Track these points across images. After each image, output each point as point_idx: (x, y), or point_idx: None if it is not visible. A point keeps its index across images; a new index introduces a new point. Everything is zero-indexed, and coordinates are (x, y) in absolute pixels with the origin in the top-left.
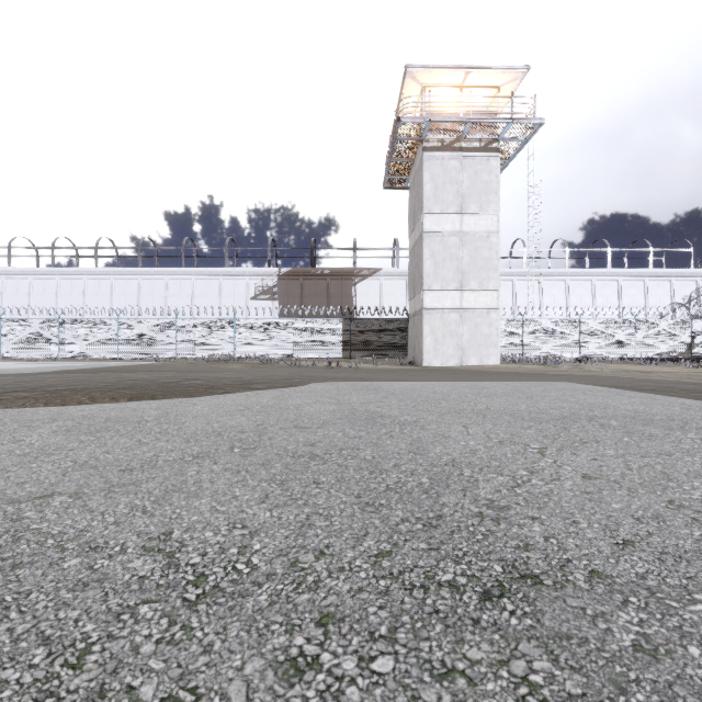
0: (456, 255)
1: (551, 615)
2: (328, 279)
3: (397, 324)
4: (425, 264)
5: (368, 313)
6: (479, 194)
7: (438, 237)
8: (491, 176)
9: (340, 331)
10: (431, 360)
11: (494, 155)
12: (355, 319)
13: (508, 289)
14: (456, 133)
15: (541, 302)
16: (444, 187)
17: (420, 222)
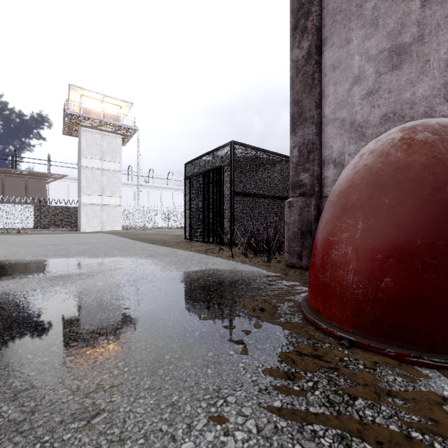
0: (100, 179)
1: (0, 242)
2: (26, 177)
3: (73, 209)
4: (82, 182)
5: (58, 201)
6: (112, 153)
7: (89, 169)
8: (118, 145)
9: (32, 212)
10: (86, 228)
11: (119, 136)
12: (44, 206)
13: (145, 193)
14: (99, 122)
15: (161, 200)
16: (93, 146)
17: (80, 160)
